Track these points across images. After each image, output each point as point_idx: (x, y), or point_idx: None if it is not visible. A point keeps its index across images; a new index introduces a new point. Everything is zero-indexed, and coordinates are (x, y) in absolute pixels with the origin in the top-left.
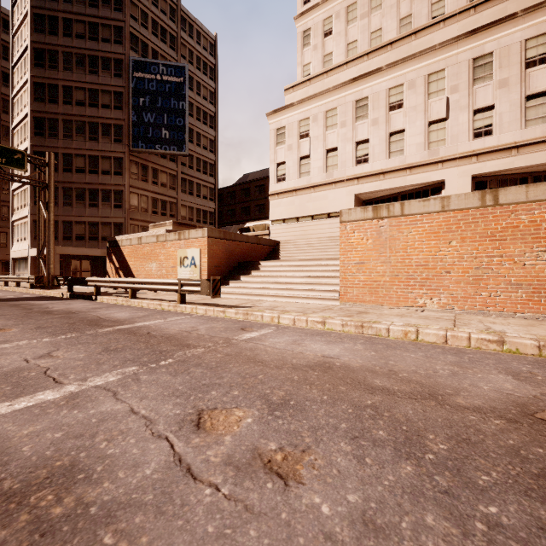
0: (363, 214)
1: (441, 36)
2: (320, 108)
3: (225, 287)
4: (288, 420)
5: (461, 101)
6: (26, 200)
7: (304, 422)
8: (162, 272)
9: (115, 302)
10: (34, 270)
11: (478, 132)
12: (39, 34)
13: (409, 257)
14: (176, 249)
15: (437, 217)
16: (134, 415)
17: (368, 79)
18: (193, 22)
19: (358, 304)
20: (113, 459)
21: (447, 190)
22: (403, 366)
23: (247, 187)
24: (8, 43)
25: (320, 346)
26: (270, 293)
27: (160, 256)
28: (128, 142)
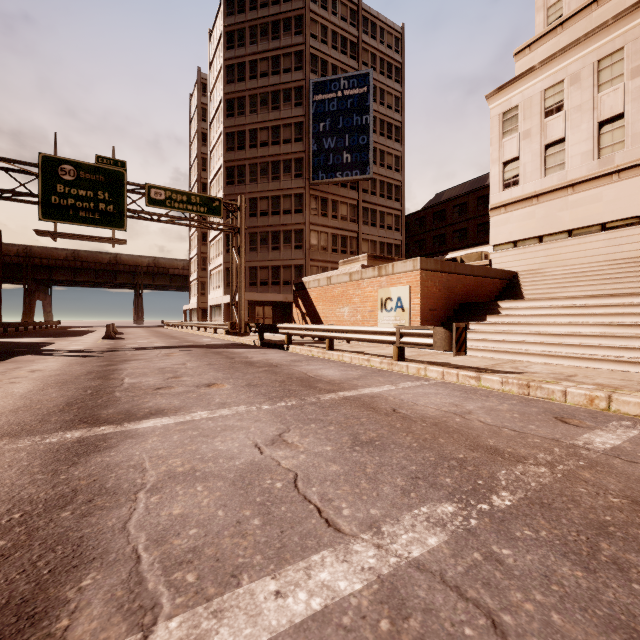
0: None
1: None
2: (585, 60)
3: None
4: None
5: None
6: (219, 250)
7: None
8: (356, 318)
9: (309, 353)
10: (226, 316)
11: None
12: (230, 85)
13: None
14: (374, 288)
15: None
16: None
17: None
18: (375, 19)
19: None
20: None
21: None
22: None
23: (442, 209)
24: (206, 105)
25: None
26: (530, 351)
27: (354, 298)
28: (308, 175)
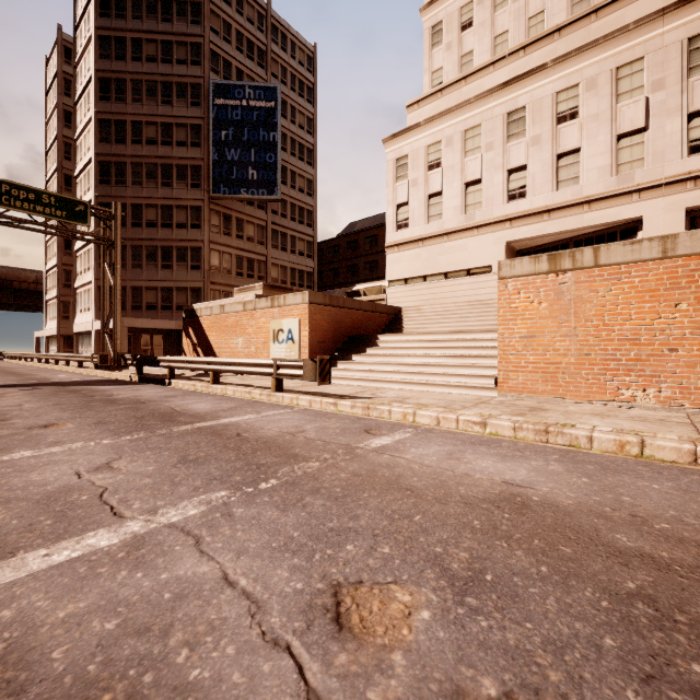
0: (532, 266)
1: (636, 11)
2: (456, 127)
3: (332, 369)
4: (497, 619)
5: (668, 102)
6: (89, 263)
7: (528, 628)
8: (250, 349)
9: (193, 388)
10: (99, 346)
11: (696, 145)
12: (105, 61)
13: (608, 327)
14: (268, 320)
15: (654, 268)
16: (229, 588)
17: (525, 82)
18: (286, 31)
19: (526, 396)
20: (200, 696)
21: (646, 232)
22: (652, 507)
23: (355, 239)
24: (71, 76)
25: (493, 464)
26: (393, 379)
27: (248, 329)
28: (207, 186)
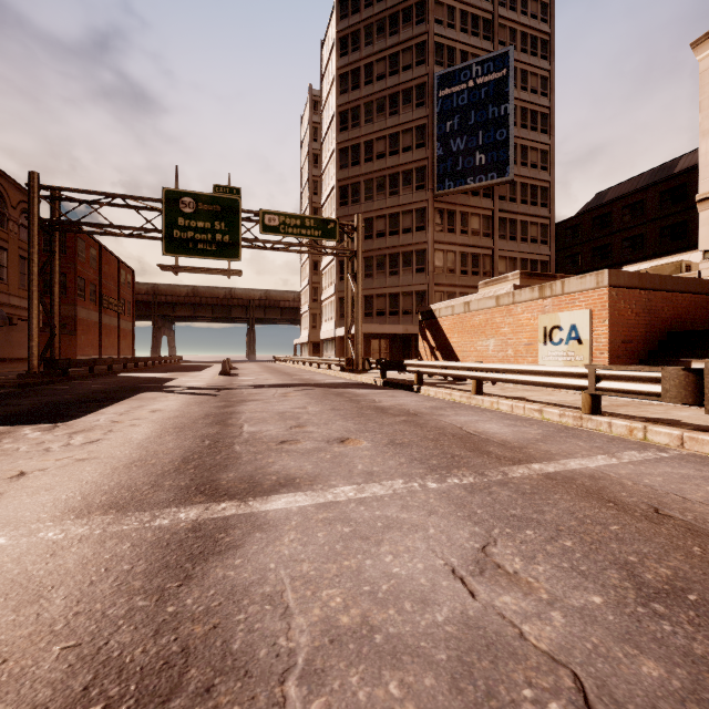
0: None
1: None
2: None
3: None
4: None
5: None
6: (332, 278)
7: None
8: (506, 353)
9: (448, 397)
10: (339, 351)
11: None
12: (343, 95)
13: None
14: (533, 315)
15: None
16: None
17: None
18: None
19: None
20: None
21: None
22: None
23: (605, 212)
24: (317, 124)
25: None
26: None
27: (503, 328)
28: (432, 185)
